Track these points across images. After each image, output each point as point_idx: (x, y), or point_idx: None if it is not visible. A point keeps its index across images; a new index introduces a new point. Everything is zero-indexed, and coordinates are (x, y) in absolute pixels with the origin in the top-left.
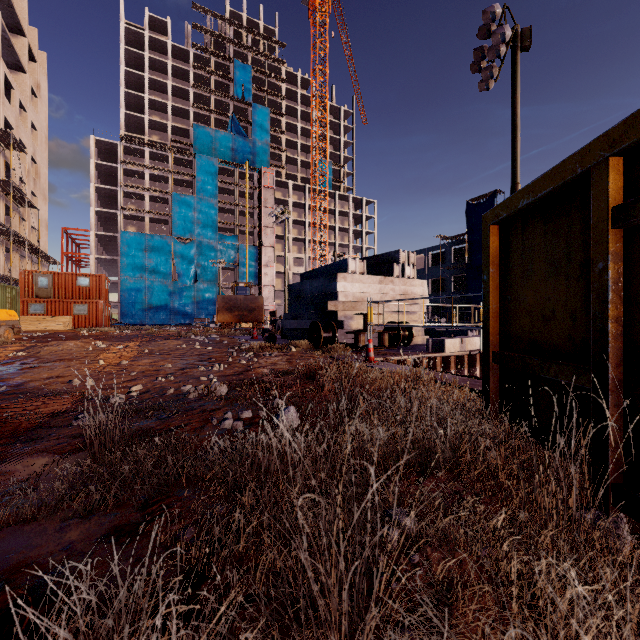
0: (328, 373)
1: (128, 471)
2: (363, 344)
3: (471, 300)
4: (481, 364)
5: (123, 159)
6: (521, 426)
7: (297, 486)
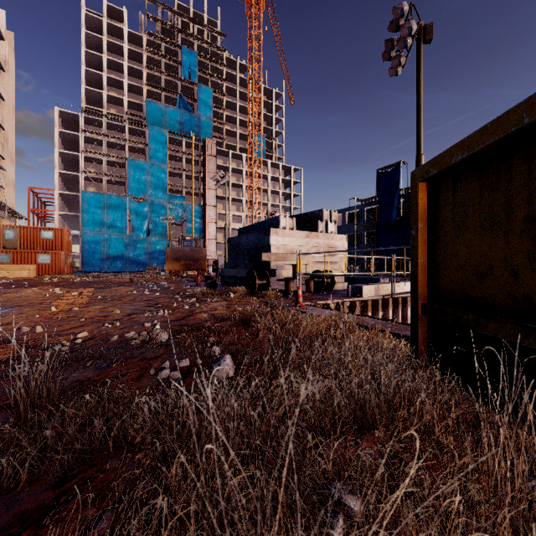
0: (262, 320)
1: (51, 435)
2: (292, 290)
3: (380, 252)
4: (393, 307)
5: (84, 128)
6: (452, 378)
7: (230, 457)
